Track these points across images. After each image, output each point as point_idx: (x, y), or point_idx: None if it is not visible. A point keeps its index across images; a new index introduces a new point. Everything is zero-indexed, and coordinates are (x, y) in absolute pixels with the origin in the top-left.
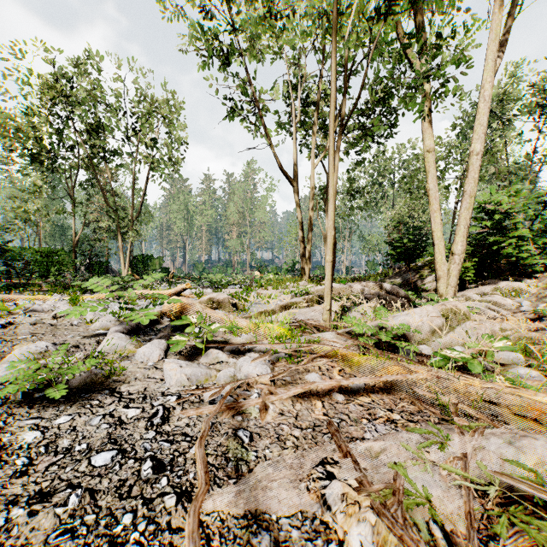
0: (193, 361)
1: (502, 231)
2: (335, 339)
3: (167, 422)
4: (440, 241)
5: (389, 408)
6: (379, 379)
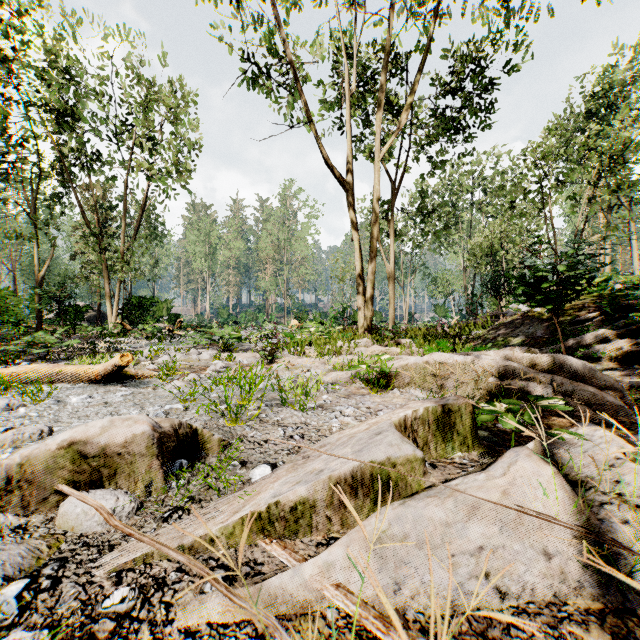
0: None
1: None
2: None
3: None
4: None
5: None
6: None
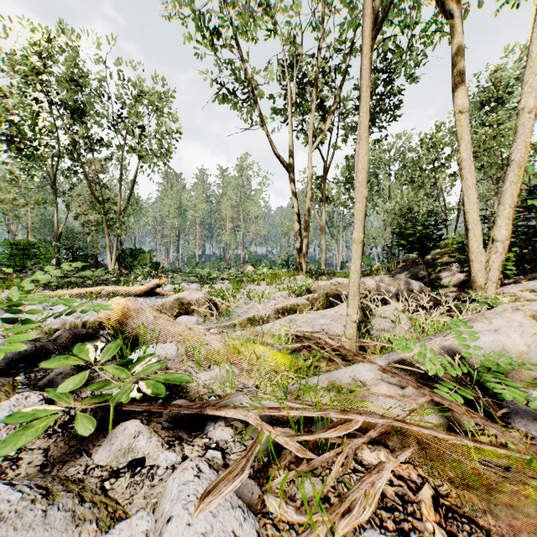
0: (75, 460)
1: None
2: (385, 387)
3: None
4: (476, 225)
5: None
6: None
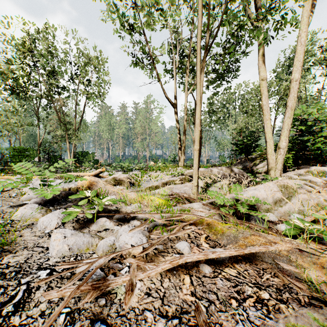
0: (84, 229)
1: (312, 132)
2: (201, 209)
3: (21, 310)
4: (270, 139)
5: (255, 281)
6: (243, 252)
